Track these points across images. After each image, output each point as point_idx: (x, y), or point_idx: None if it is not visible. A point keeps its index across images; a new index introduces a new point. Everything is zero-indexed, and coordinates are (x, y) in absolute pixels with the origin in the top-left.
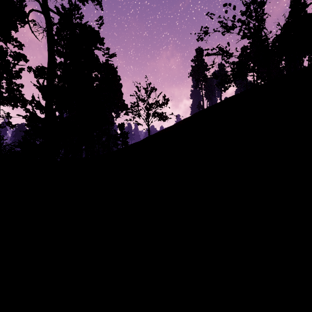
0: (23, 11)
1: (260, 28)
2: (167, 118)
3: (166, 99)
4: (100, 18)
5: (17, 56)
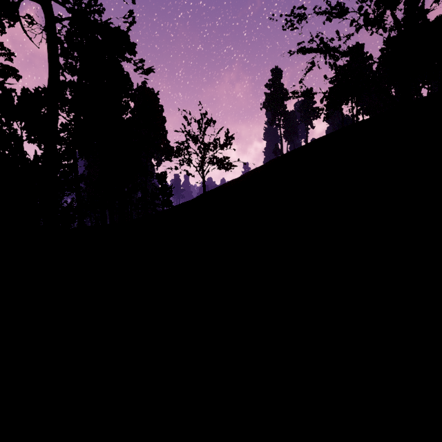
0: (12, 2)
1: (398, 0)
2: (231, 165)
3: (230, 137)
4: (129, 14)
5: (2, 70)
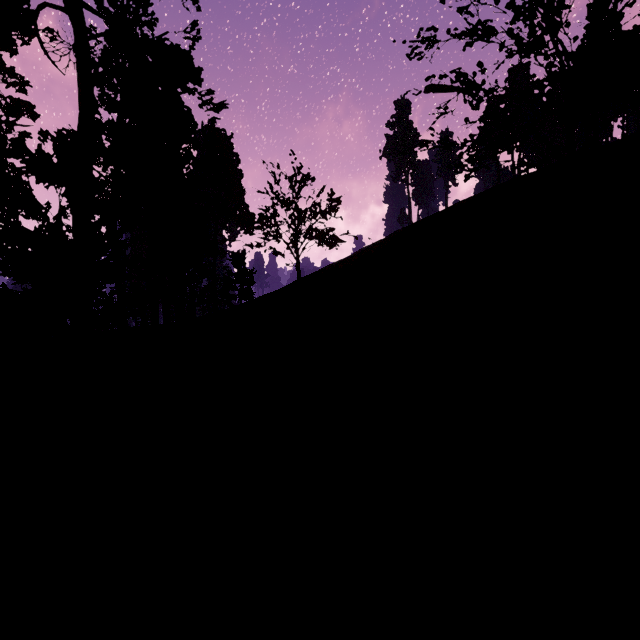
0: (26, 9)
1: (559, 23)
2: (337, 241)
3: (335, 201)
4: (193, 27)
5: (13, 106)
